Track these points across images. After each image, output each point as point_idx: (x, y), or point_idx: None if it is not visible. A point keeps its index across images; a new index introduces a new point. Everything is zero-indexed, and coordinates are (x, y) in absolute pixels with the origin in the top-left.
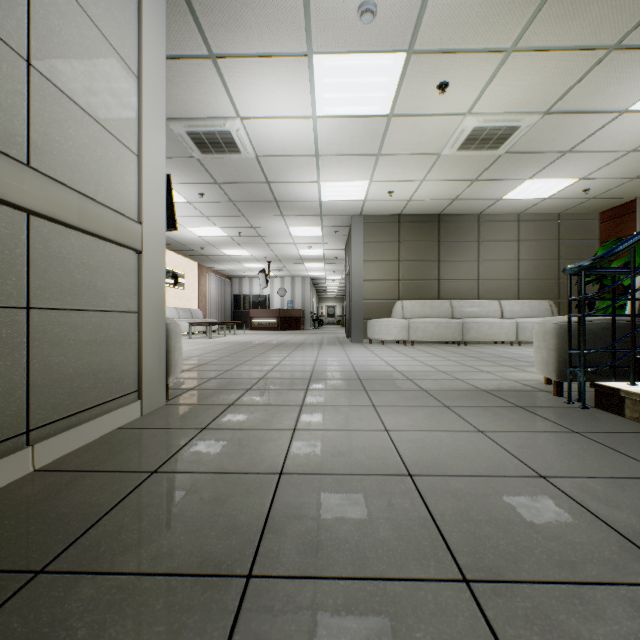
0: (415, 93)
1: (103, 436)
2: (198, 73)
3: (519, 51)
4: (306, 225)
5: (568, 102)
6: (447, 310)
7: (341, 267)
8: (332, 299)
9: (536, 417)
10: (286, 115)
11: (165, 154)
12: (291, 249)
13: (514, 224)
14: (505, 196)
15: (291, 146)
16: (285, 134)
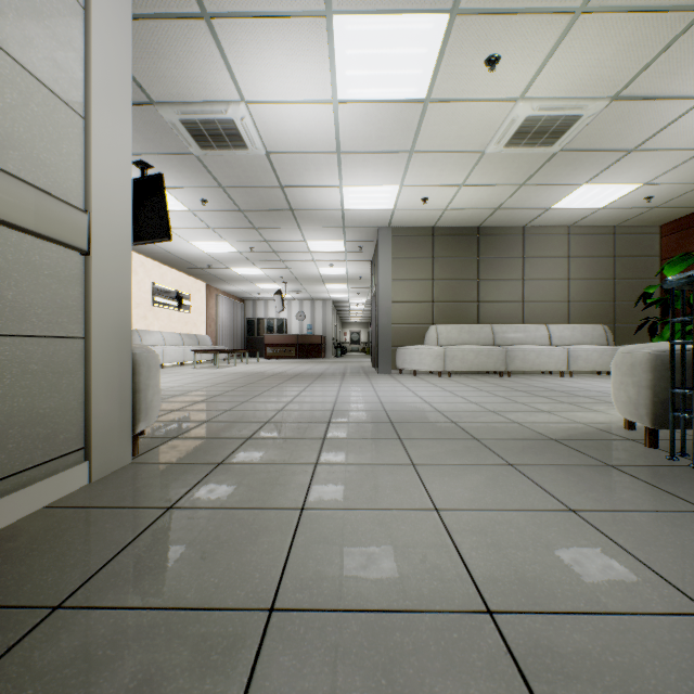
0: (458, 70)
1: (13, 524)
2: (189, 39)
3: (590, 12)
4: (327, 239)
5: (642, 84)
6: (488, 336)
7: (366, 288)
8: (356, 324)
9: (640, 483)
10: (301, 99)
11: (130, 123)
12: (310, 267)
13: (564, 238)
14: (555, 205)
15: (308, 140)
16: (300, 124)
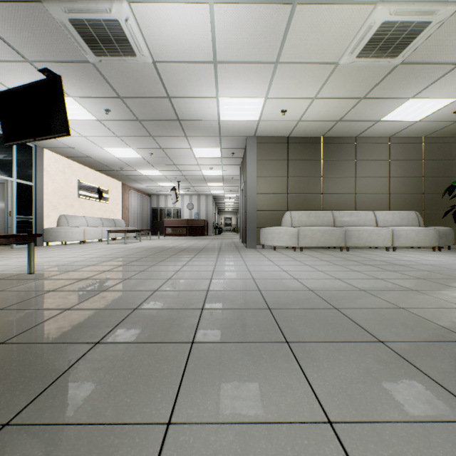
0: None
1: None
2: None
3: None
4: (207, 146)
5: None
6: (329, 219)
7: (236, 186)
8: (229, 212)
9: None
10: None
11: None
12: (196, 170)
13: (385, 146)
14: (384, 118)
15: (188, 48)
16: (180, 29)
